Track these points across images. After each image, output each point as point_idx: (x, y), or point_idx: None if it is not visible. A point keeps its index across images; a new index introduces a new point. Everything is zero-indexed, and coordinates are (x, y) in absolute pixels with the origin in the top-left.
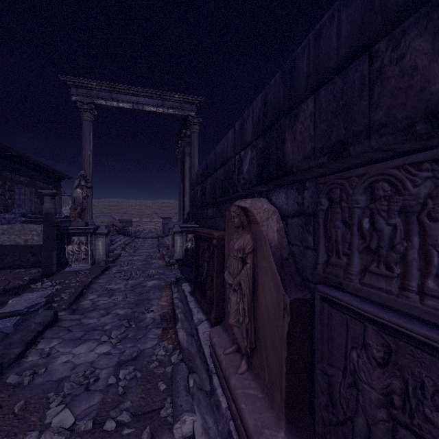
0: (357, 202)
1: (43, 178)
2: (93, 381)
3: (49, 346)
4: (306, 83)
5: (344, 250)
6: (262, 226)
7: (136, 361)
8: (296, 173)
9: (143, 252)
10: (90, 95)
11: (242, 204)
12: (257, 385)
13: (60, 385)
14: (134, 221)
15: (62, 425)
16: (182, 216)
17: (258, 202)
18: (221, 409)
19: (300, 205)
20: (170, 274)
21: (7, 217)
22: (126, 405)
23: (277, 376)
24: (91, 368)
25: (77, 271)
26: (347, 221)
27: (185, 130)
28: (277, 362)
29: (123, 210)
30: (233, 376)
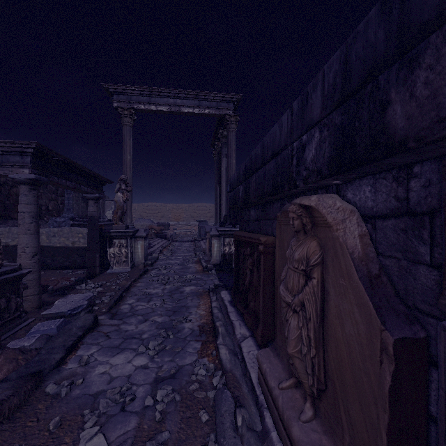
0: None
1: (87, 183)
2: (129, 400)
3: (87, 353)
4: None
5: None
6: (336, 229)
7: (174, 379)
8: (413, 150)
9: (180, 256)
10: (130, 100)
11: (305, 201)
12: (331, 444)
13: (96, 401)
14: (171, 225)
15: None
16: (219, 219)
17: (327, 198)
18: None
19: (400, 200)
20: (207, 280)
21: (58, 221)
22: (164, 436)
23: (367, 442)
24: (128, 383)
25: (118, 274)
26: None
27: (222, 130)
28: (367, 423)
29: (160, 213)
30: (295, 424)
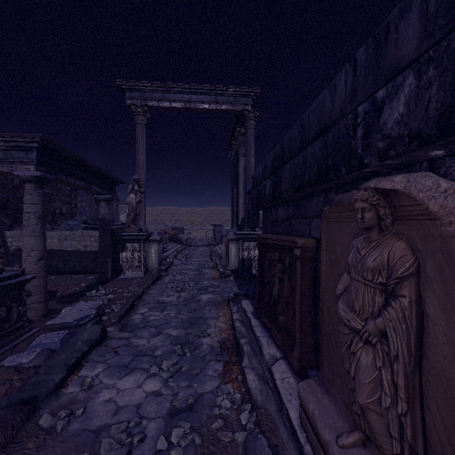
0: None
1: (98, 183)
2: (137, 442)
3: (92, 373)
4: None
5: None
6: (449, 222)
7: (192, 412)
8: None
9: (195, 261)
10: (143, 97)
11: (385, 184)
12: None
13: (97, 440)
14: (185, 229)
15: None
16: (236, 222)
17: (422, 178)
18: None
19: None
20: (225, 287)
21: (71, 224)
22: None
23: None
24: (136, 417)
25: (131, 279)
26: None
27: (239, 128)
28: None
29: (175, 217)
30: None
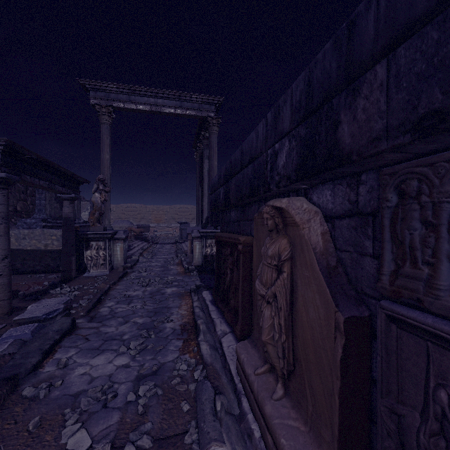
0: (448, 194)
1: (62, 182)
2: (111, 397)
3: (66, 356)
4: (373, 45)
5: (425, 257)
6: (302, 228)
7: (156, 375)
8: (356, 162)
9: (161, 258)
10: (108, 97)
11: (277, 203)
12: (298, 415)
13: (77, 400)
14: (151, 227)
15: (78, 448)
16: (201, 221)
17: (296, 201)
18: (254, 439)
19: (352, 203)
20: (189, 281)
21: (28, 222)
22: (147, 427)
23: (325, 408)
24: (109, 382)
25: (96, 277)
26: (429, 221)
27: (204, 132)
28: (325, 391)
29: (140, 215)
30: (268, 402)
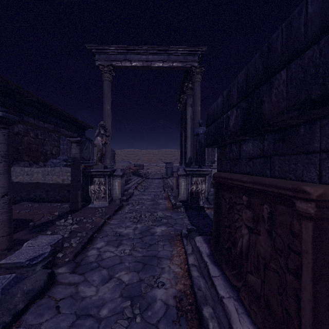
0: None
1: (68, 127)
2: None
3: None
4: None
5: None
6: None
7: None
8: None
9: (151, 191)
10: (109, 58)
11: None
12: None
13: None
14: (144, 166)
15: None
16: (184, 161)
17: None
18: None
19: None
20: (177, 219)
21: (55, 162)
22: None
23: None
24: None
25: (97, 208)
26: None
27: (187, 83)
28: None
29: (137, 157)
30: None
